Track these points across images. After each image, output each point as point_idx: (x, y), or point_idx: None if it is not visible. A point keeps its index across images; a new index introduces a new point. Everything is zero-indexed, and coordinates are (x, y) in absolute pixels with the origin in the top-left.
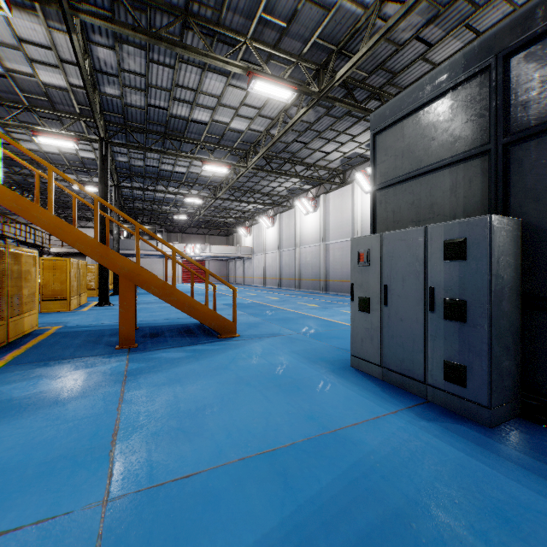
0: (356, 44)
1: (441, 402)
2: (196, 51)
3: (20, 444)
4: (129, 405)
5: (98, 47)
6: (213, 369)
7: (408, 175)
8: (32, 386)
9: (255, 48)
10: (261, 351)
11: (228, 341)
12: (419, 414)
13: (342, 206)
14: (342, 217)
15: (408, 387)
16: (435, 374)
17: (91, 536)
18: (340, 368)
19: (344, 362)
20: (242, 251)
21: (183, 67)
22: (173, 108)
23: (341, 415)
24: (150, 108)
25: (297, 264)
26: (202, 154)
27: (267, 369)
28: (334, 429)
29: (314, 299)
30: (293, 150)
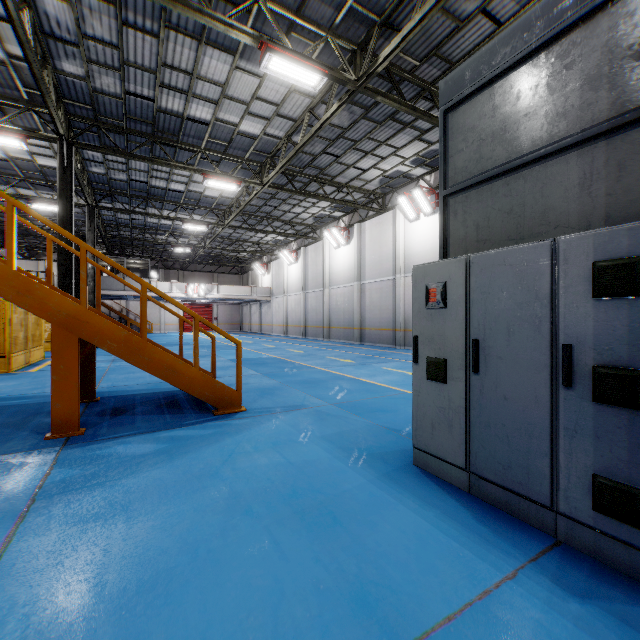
0: (406, 16)
1: (586, 546)
2: (185, 5)
3: None
4: (2, 582)
5: None
6: (193, 478)
7: (503, 167)
8: None
9: (270, 11)
10: (275, 438)
11: (228, 420)
12: (557, 580)
13: (381, 237)
14: (381, 251)
15: (517, 511)
16: (574, 497)
17: None
18: (398, 469)
19: (402, 457)
20: (258, 293)
21: (171, 36)
22: (161, 99)
23: (418, 591)
24: (130, 98)
25: (325, 309)
26: (204, 166)
27: (282, 475)
28: (412, 638)
29: (348, 352)
30: (321, 165)
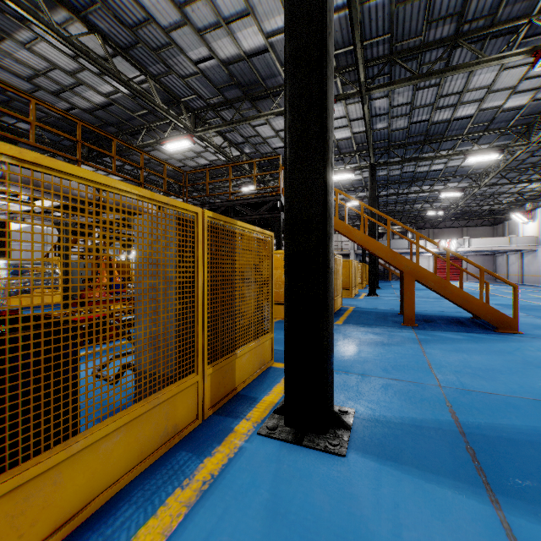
0: None
1: None
2: (465, 66)
3: (380, 356)
4: (431, 355)
5: (376, 100)
6: (494, 351)
7: None
8: (365, 335)
9: None
10: None
11: (507, 335)
12: None
13: None
14: None
15: None
16: None
17: (439, 393)
18: None
19: None
20: (517, 243)
21: (448, 79)
22: (434, 117)
23: None
24: (412, 125)
25: None
26: (463, 146)
27: None
28: None
29: None
30: None
